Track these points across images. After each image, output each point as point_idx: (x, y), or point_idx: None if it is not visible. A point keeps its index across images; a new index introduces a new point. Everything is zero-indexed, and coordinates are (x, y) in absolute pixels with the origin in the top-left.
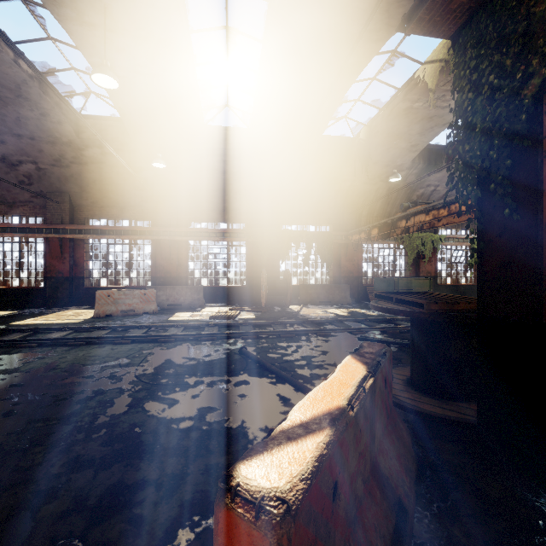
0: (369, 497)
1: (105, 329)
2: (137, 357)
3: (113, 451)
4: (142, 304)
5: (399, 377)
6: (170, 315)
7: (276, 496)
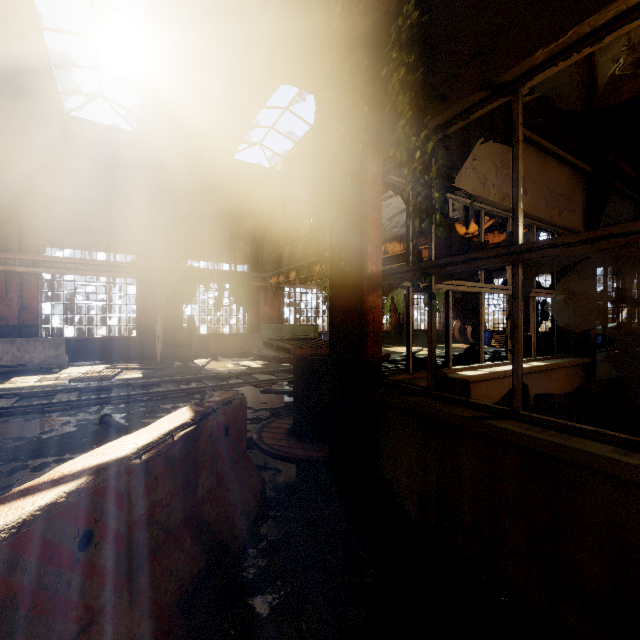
0: (173, 545)
1: None
2: None
3: None
4: None
5: (285, 427)
6: (1, 381)
7: None
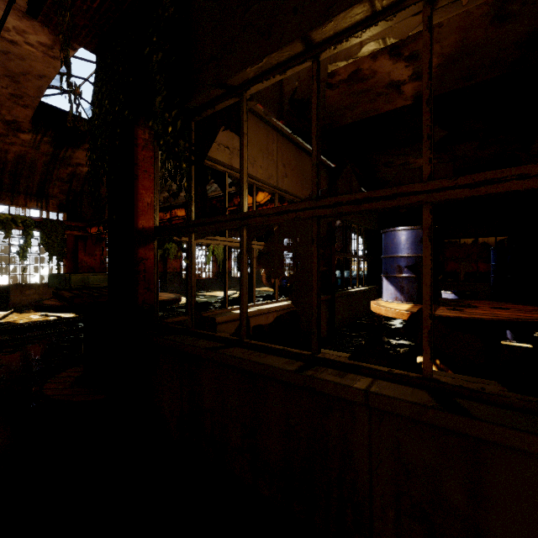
0: None
1: None
2: None
3: None
4: None
5: (75, 374)
6: None
7: None
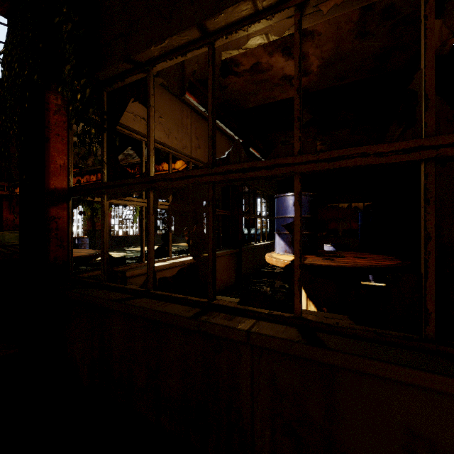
0: None
1: None
2: None
3: None
4: None
5: None
6: None
7: None
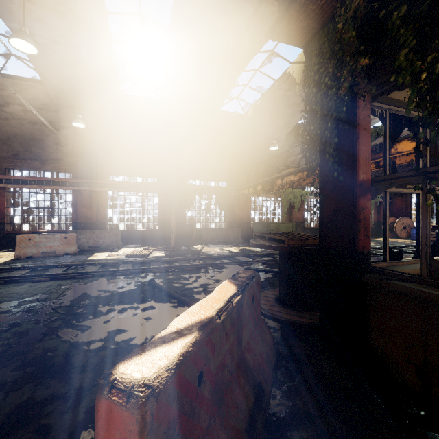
0: (235, 383)
1: (25, 269)
2: (55, 292)
3: (25, 374)
4: (62, 246)
5: (271, 296)
6: (89, 255)
7: (144, 384)
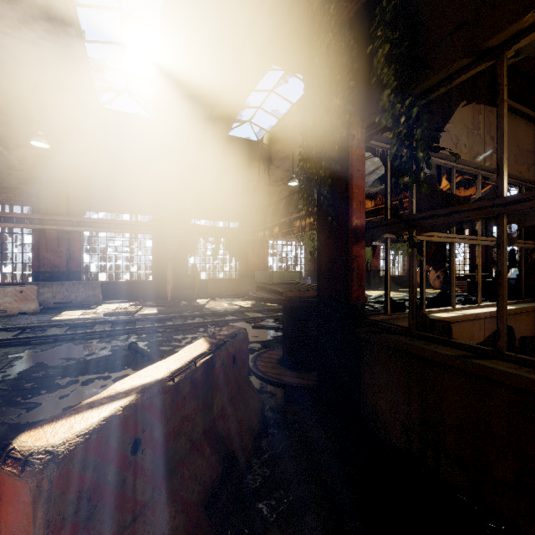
0: (196, 454)
1: None
2: None
3: None
4: (17, 303)
5: (275, 357)
6: (55, 314)
7: (45, 450)
